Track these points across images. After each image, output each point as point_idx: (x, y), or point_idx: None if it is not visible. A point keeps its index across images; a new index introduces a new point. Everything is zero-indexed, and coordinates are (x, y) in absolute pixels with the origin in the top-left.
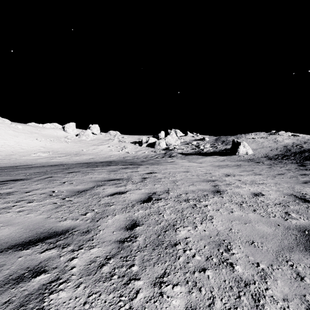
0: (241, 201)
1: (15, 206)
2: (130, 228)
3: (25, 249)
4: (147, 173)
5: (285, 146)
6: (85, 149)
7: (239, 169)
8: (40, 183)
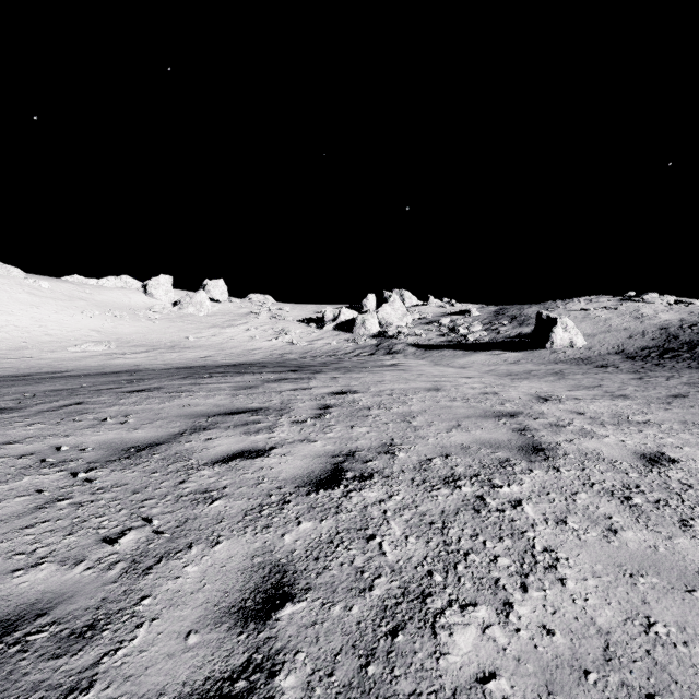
0: (623, 485)
1: None
2: (258, 611)
3: None
4: (332, 392)
5: (662, 328)
6: (193, 337)
7: (563, 383)
8: (40, 422)
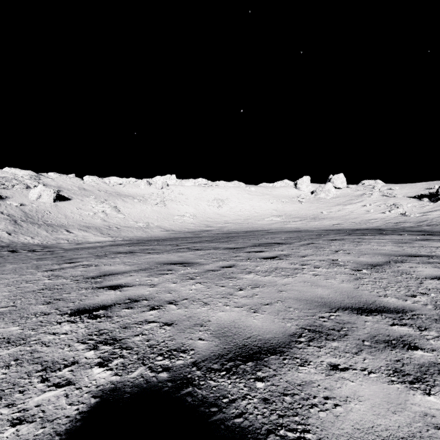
0: None
1: (305, 269)
2: None
3: (363, 315)
4: None
5: None
6: (325, 212)
7: None
8: (308, 249)
